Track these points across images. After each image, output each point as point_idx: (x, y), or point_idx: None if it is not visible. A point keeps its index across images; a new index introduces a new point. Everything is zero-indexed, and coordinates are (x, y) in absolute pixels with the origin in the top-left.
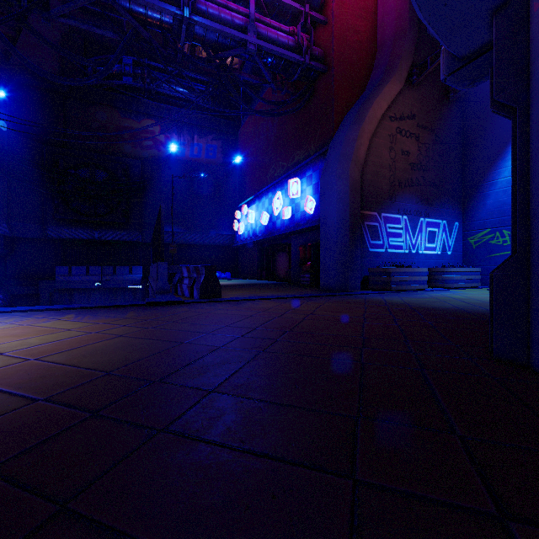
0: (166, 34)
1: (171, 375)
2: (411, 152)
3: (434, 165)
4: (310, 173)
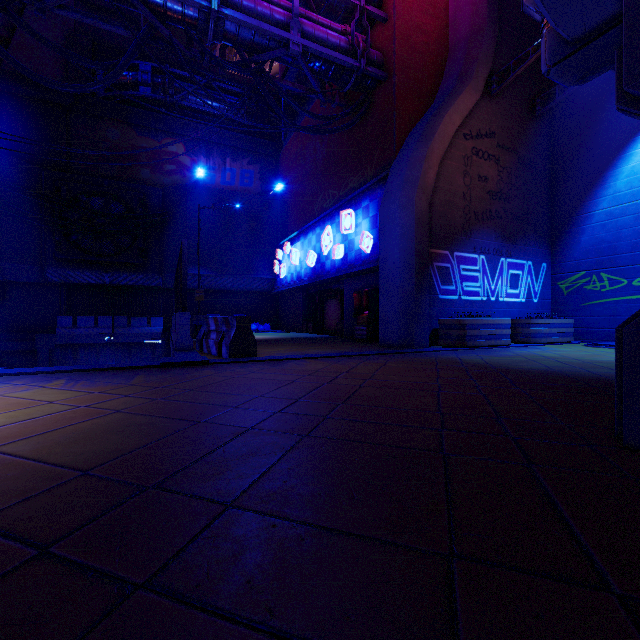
0: (189, 30)
1: (174, 476)
2: (490, 177)
3: (517, 194)
4: (366, 203)
